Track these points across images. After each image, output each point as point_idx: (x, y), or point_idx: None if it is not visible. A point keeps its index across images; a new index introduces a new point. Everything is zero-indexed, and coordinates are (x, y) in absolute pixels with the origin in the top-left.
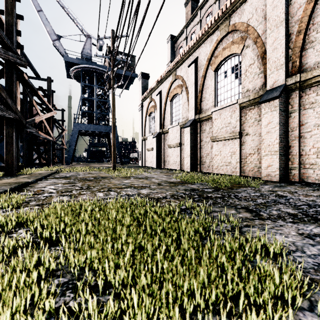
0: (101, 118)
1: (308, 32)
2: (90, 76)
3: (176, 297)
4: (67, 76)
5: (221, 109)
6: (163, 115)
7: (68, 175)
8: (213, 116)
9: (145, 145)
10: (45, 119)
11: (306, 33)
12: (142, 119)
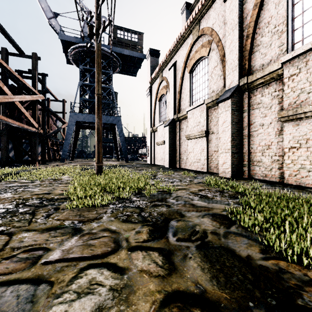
0: (103, 107)
1: None
2: (90, 58)
3: None
4: (67, 61)
5: None
6: (179, 95)
7: None
8: (284, 70)
9: (154, 138)
10: (30, 105)
11: None
12: (150, 106)
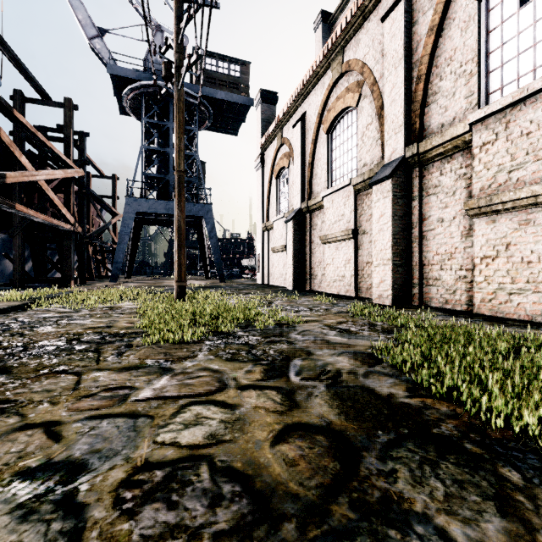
0: None
1: None
2: (161, 104)
3: None
4: (121, 110)
5: (515, 104)
6: (310, 169)
7: (26, 319)
8: (474, 136)
9: (268, 241)
10: (61, 186)
11: None
12: (262, 186)
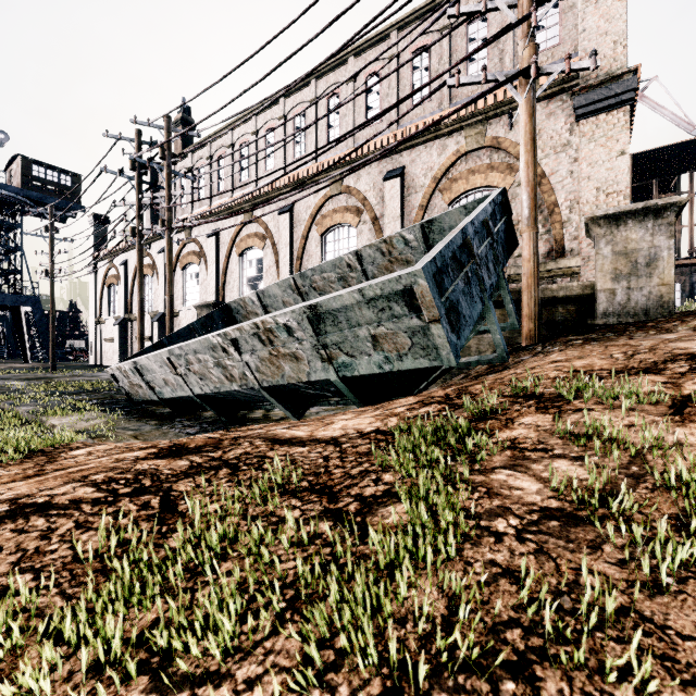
0: (4, 280)
1: (227, 275)
2: None
3: (99, 388)
4: None
5: (186, 310)
6: (131, 296)
7: None
8: (180, 314)
9: (101, 332)
10: None
11: (227, 275)
12: (95, 289)
